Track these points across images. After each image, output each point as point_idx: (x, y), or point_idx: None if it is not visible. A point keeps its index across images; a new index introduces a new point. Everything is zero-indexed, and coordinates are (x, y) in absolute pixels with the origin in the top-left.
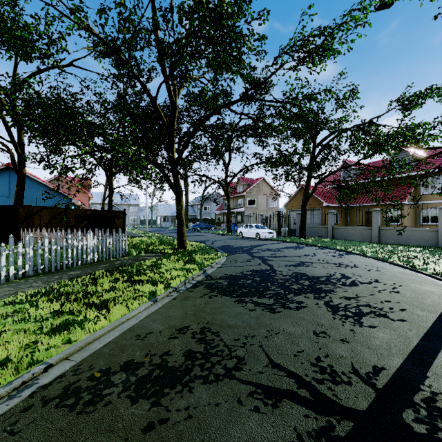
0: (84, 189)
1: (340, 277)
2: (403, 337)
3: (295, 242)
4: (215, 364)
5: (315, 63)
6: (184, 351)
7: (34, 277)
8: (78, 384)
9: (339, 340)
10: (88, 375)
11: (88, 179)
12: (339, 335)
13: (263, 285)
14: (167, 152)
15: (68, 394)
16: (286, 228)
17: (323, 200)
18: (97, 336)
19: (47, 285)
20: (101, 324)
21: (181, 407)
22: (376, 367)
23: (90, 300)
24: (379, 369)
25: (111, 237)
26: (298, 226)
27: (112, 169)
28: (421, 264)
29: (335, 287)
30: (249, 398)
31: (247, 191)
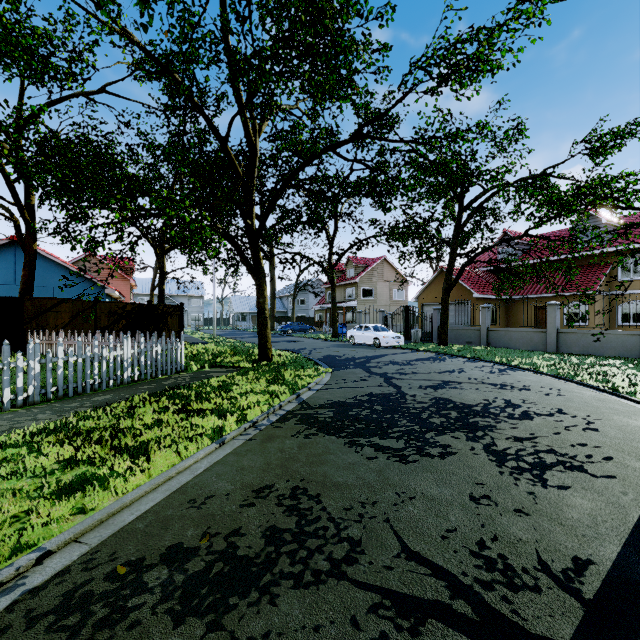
0: (124, 274)
1: (505, 405)
2: (615, 505)
3: (432, 352)
4: (314, 552)
5: (465, 83)
6: (263, 528)
7: (41, 405)
8: (89, 587)
9: (512, 510)
10: (107, 570)
11: (130, 259)
12: (511, 501)
13: (387, 418)
14: (243, 218)
15: (71, 606)
16: (419, 331)
17: (473, 289)
18: (128, 502)
19: (60, 417)
20: (136, 481)
21: (256, 633)
22: (577, 559)
23: (122, 441)
24: (583, 564)
25: (159, 344)
26: (435, 328)
27: (163, 244)
28: (626, 385)
29: (498, 421)
30: (371, 617)
31: (361, 277)
